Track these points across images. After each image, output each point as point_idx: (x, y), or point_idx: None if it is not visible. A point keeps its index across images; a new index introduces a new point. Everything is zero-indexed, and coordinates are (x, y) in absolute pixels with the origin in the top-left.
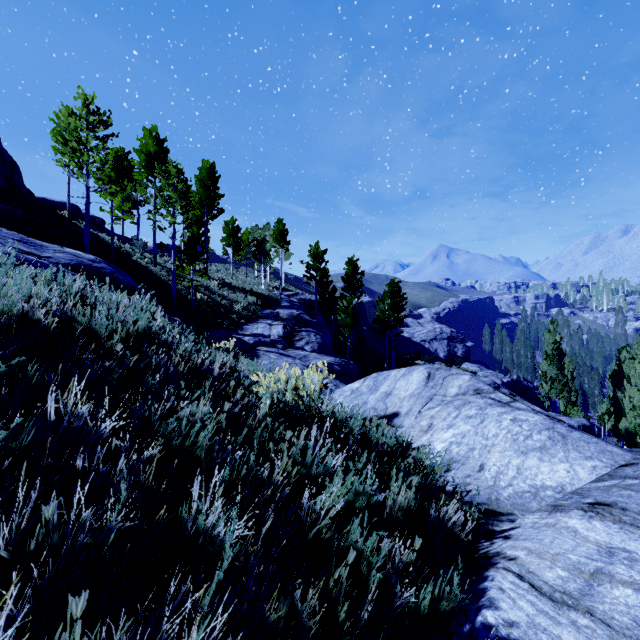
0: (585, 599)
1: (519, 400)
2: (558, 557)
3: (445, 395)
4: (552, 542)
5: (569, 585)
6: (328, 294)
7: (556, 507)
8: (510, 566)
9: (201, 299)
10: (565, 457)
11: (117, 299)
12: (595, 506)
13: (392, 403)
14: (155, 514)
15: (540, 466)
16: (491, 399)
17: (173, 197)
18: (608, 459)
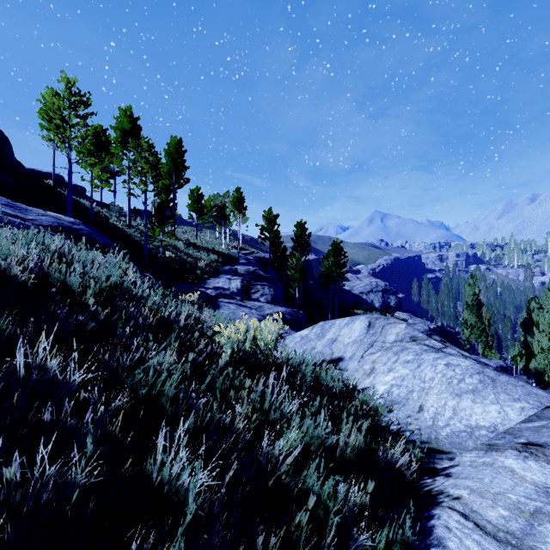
0: (528, 539)
1: (449, 346)
2: (498, 496)
3: (384, 342)
4: (492, 481)
5: (511, 524)
6: (280, 253)
7: (491, 446)
8: (454, 505)
9: (169, 257)
10: (495, 399)
11: (92, 257)
12: (528, 446)
13: (337, 348)
14: (122, 462)
15: (473, 407)
16: (426, 345)
17: (145, 168)
18: (534, 401)
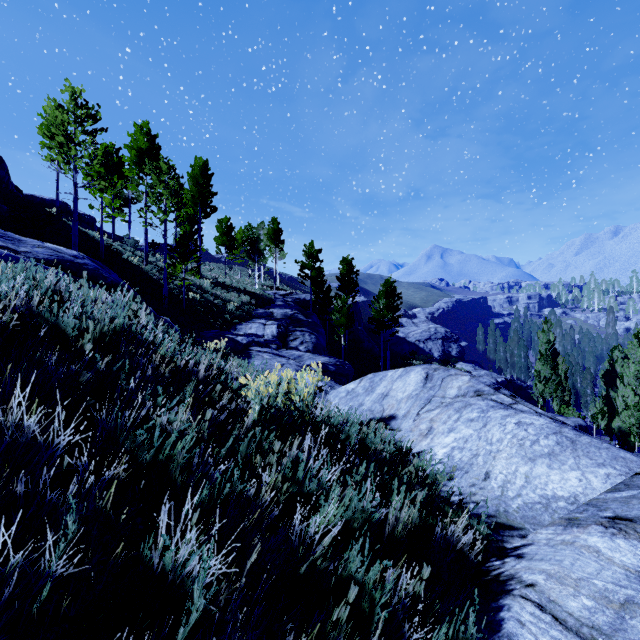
0: (618, 635)
1: (520, 402)
2: (581, 583)
3: (444, 397)
4: (573, 564)
5: (597, 618)
6: (323, 294)
7: (571, 521)
8: (528, 593)
9: (193, 298)
10: (576, 464)
11: (96, 296)
12: (616, 521)
13: (389, 405)
14: (118, 545)
15: (550, 474)
16: (493, 401)
17: (164, 194)
18: (622, 466)
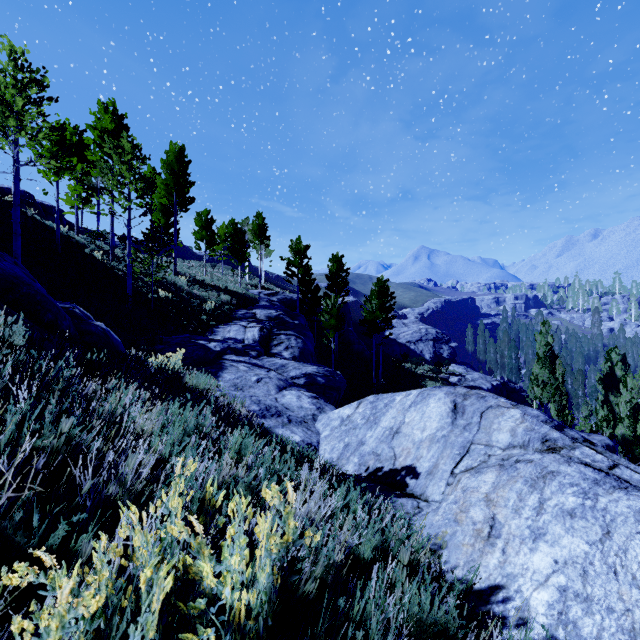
0: None
1: (605, 453)
2: None
3: (490, 445)
4: None
5: None
6: (311, 293)
7: None
8: None
9: (165, 298)
10: None
11: None
12: None
13: (403, 449)
14: None
15: None
16: (587, 466)
17: (127, 176)
18: None
